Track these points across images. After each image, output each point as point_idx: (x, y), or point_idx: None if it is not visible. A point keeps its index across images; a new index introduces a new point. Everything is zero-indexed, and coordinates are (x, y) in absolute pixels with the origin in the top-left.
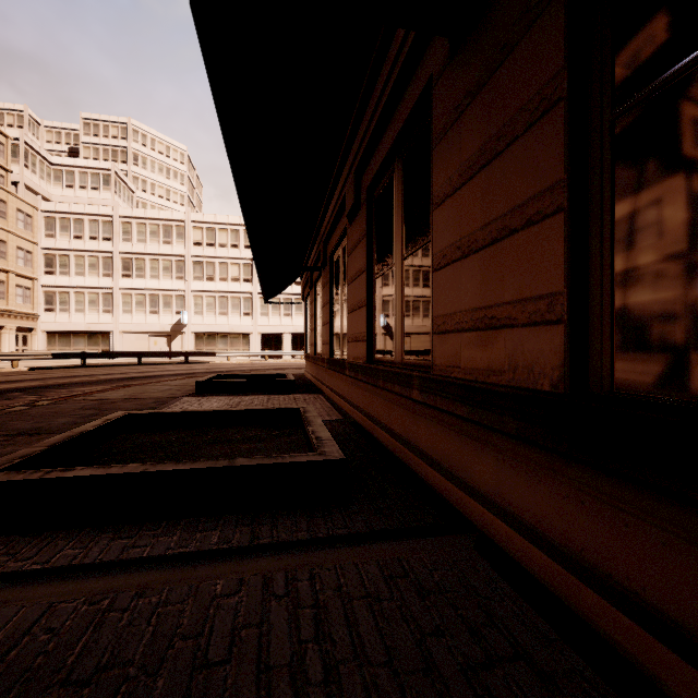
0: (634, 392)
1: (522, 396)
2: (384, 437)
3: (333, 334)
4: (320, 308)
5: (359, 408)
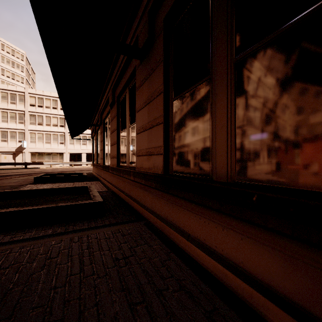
0: (176, 173)
1: (156, 175)
2: (122, 195)
3: (105, 154)
4: (99, 142)
5: (114, 185)
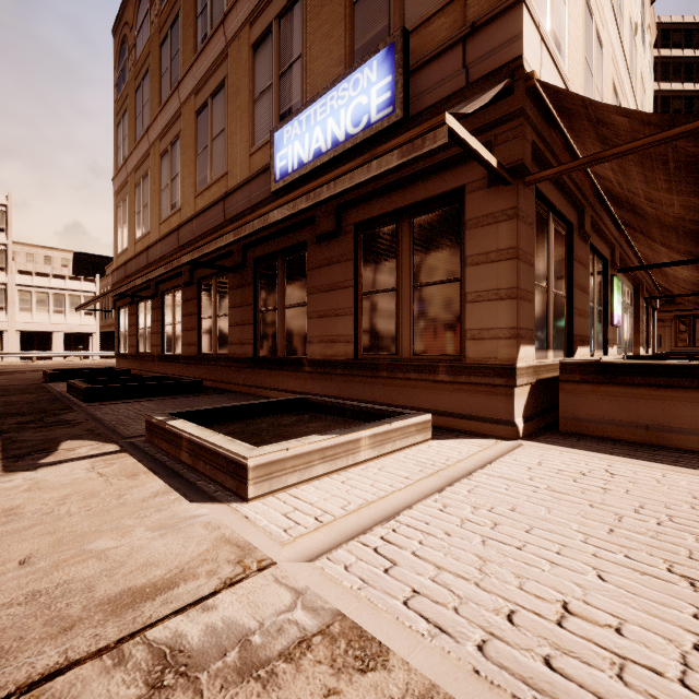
0: (262, 356)
1: (248, 358)
2: (209, 383)
3: (164, 340)
4: (144, 320)
5: (192, 377)
